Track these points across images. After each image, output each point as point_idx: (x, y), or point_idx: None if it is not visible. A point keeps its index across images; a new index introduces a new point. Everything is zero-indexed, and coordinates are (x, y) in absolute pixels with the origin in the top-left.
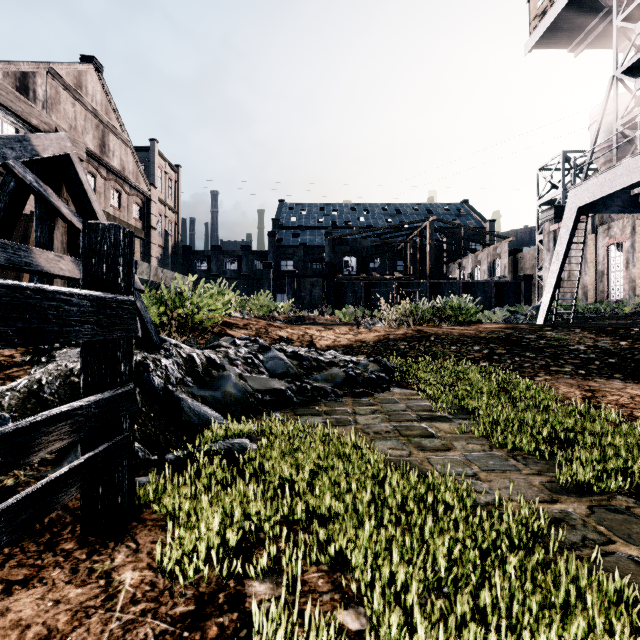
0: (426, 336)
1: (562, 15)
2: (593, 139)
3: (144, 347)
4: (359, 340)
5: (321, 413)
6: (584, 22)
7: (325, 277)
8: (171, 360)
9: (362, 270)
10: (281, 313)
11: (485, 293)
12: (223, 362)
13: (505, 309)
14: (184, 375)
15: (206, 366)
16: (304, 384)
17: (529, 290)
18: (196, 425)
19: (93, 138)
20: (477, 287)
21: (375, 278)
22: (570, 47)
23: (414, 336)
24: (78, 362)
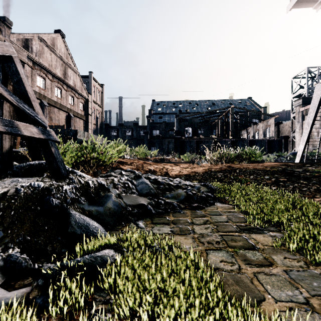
0: (233, 169)
1: None
2: None
3: (56, 177)
4: (194, 171)
5: (169, 222)
6: None
7: (175, 138)
8: (71, 186)
9: (194, 134)
10: (152, 156)
11: (262, 146)
12: (109, 186)
13: (274, 154)
14: (79, 196)
15: (97, 189)
16: (160, 200)
17: (287, 144)
18: (78, 235)
19: (60, 70)
20: (257, 143)
21: (201, 138)
22: (314, 6)
23: (226, 169)
24: (6, 187)
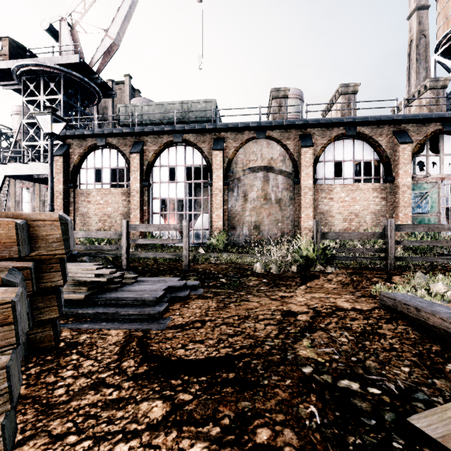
0: None
1: None
2: (13, 145)
3: None
4: None
5: None
6: (8, 79)
7: None
8: None
9: None
10: None
11: None
12: None
13: None
14: None
15: None
16: None
17: None
18: None
19: None
20: None
21: None
22: (0, 83)
23: None
24: None
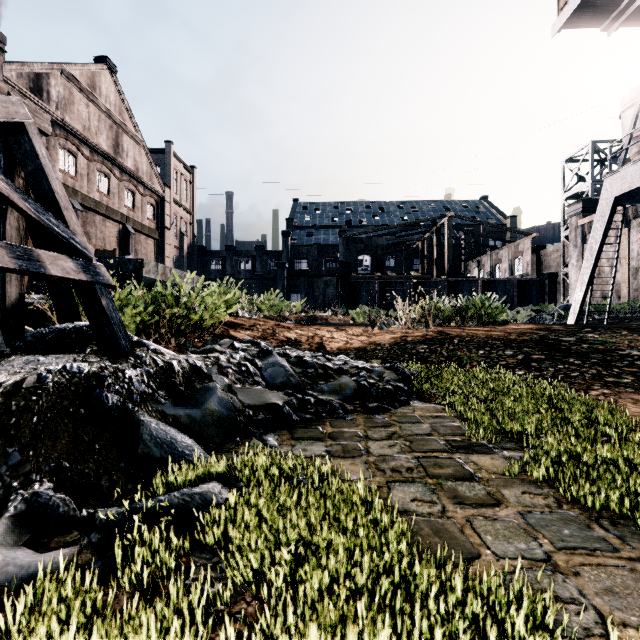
0: (448, 338)
1: None
2: (632, 122)
3: (110, 354)
4: (373, 342)
5: (325, 437)
6: None
7: (339, 276)
8: (140, 370)
9: (377, 269)
10: (292, 313)
11: (506, 292)
12: (211, 370)
13: (529, 308)
14: (156, 388)
15: (189, 376)
16: (307, 397)
17: (554, 289)
18: (156, 459)
19: (107, 139)
20: (498, 286)
21: (390, 277)
22: (603, 25)
23: (435, 338)
24: (18, 374)
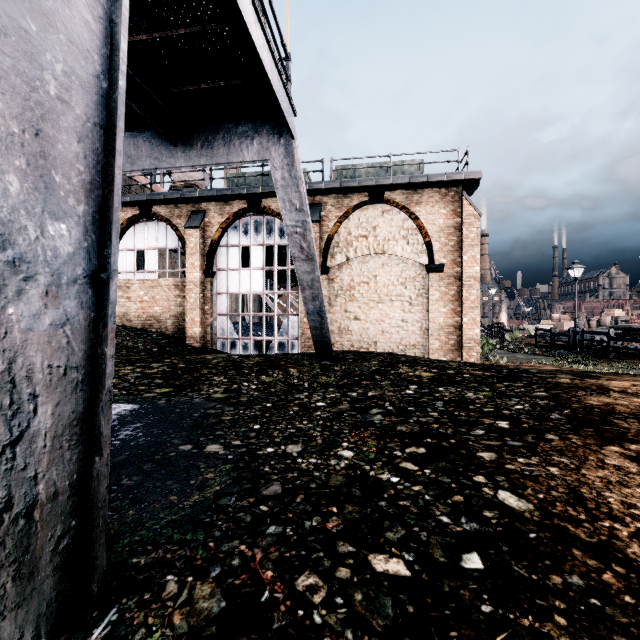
0: None
1: None
2: None
3: None
4: None
5: None
6: None
7: None
8: None
9: None
10: None
11: None
12: None
13: None
14: None
15: None
16: None
17: None
18: None
19: None
20: None
21: None
22: None
23: None
24: None
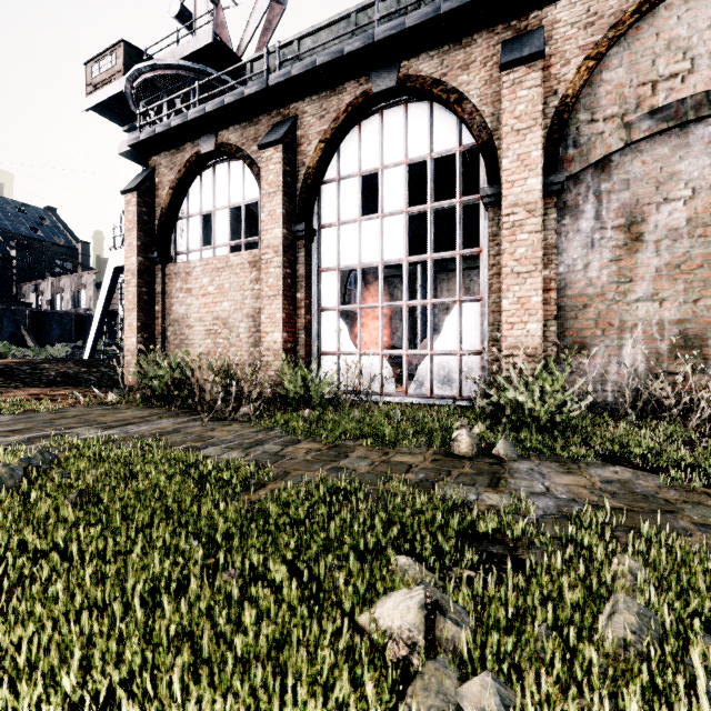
0: None
1: (112, 101)
2: None
3: None
4: None
5: None
6: (132, 117)
7: None
8: None
9: None
10: None
11: (64, 326)
12: None
13: (74, 344)
14: None
15: None
16: None
17: (115, 326)
18: None
19: None
20: (53, 318)
21: None
22: (124, 128)
23: None
24: None
